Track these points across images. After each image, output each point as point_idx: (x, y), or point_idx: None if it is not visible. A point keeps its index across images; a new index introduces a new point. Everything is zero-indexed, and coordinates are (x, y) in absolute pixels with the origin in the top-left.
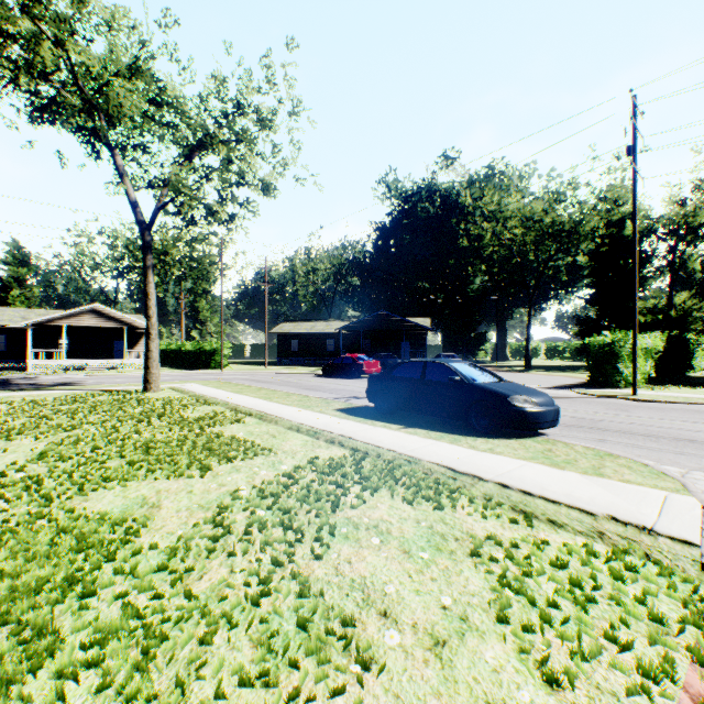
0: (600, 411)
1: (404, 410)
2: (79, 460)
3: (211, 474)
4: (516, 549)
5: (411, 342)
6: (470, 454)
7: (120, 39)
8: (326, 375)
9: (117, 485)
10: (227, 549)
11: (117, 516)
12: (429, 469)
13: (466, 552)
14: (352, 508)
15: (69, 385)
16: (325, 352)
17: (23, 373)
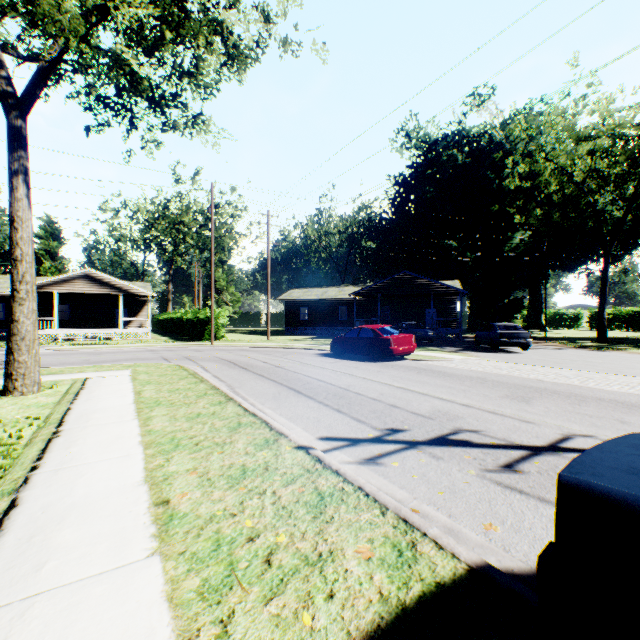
0: None
1: None
2: None
3: None
4: None
5: (439, 309)
6: None
7: None
8: (335, 353)
9: None
10: None
11: None
12: None
13: None
14: None
15: None
16: (337, 321)
17: (3, 344)
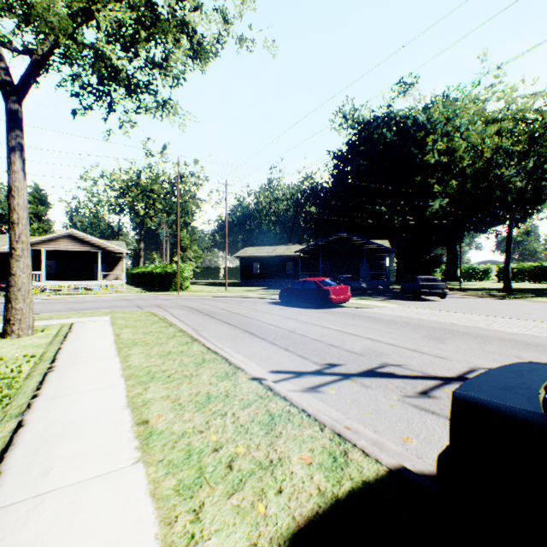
0: None
1: None
2: None
3: None
4: None
5: (371, 264)
6: None
7: None
8: (283, 302)
9: None
10: None
11: None
12: None
13: None
14: None
15: None
16: (284, 274)
17: None
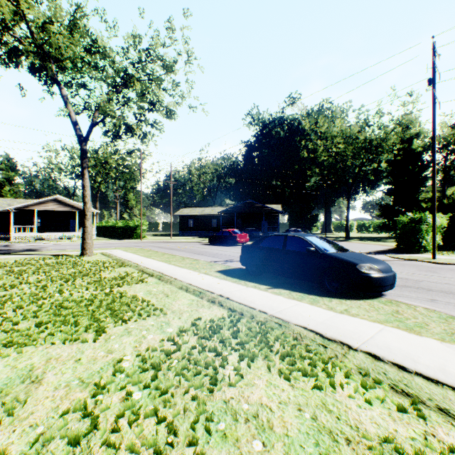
0: (415, 273)
1: (269, 273)
2: None
3: (104, 337)
4: None
5: (269, 221)
6: (331, 316)
7: (60, 0)
8: (211, 243)
9: (14, 351)
10: None
11: None
12: (299, 333)
13: None
14: (230, 386)
15: (32, 251)
16: (210, 227)
17: (7, 242)
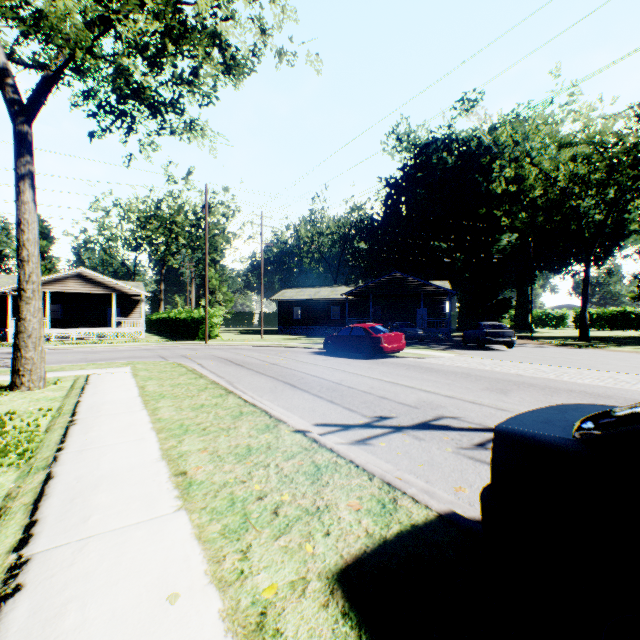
0: None
1: None
2: None
3: None
4: None
5: (429, 309)
6: None
7: None
8: (328, 351)
9: None
10: None
11: None
12: None
13: None
14: None
15: None
16: (329, 320)
17: None
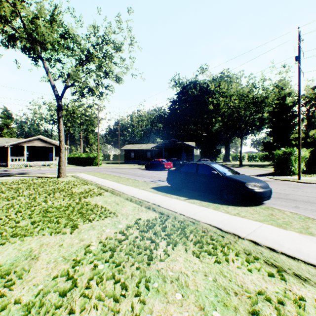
0: (286, 189)
1: (186, 189)
2: (4, 220)
3: (77, 231)
4: (282, 305)
5: (186, 153)
6: (227, 217)
7: (44, 3)
8: (146, 169)
9: (18, 240)
10: (70, 304)
11: (4, 269)
12: (206, 228)
13: (247, 309)
14: (161, 261)
15: (24, 174)
16: (146, 158)
17: (6, 168)
